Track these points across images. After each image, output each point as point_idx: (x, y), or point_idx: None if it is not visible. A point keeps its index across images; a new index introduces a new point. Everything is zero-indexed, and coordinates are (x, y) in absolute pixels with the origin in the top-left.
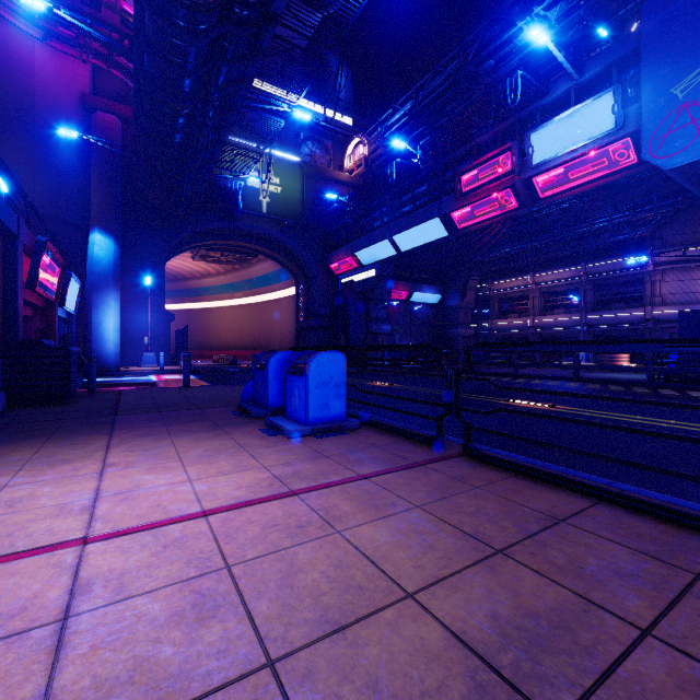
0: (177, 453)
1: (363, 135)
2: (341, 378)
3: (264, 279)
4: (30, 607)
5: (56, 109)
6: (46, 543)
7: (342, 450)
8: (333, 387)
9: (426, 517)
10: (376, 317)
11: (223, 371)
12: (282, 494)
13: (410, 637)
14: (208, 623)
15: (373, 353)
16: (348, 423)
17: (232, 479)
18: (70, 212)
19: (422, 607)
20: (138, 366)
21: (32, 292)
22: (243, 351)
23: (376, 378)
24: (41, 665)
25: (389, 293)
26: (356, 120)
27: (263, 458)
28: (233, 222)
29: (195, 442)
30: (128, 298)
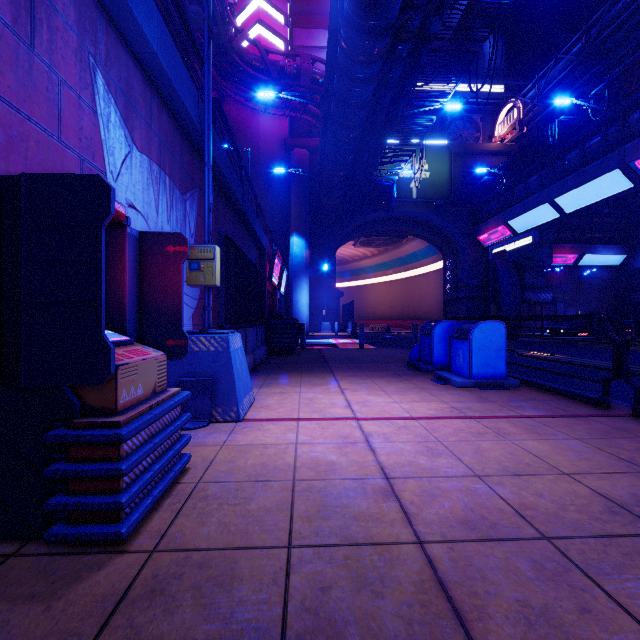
0: (380, 387)
1: (517, 98)
2: (501, 343)
3: (412, 256)
4: (350, 436)
5: (270, 155)
6: (339, 416)
7: (504, 399)
8: (493, 350)
9: (583, 445)
10: (533, 285)
11: (381, 337)
12: (462, 417)
13: (565, 487)
14: (438, 458)
15: (529, 323)
16: (507, 381)
17: (423, 405)
18: (278, 224)
19: (575, 480)
20: (318, 332)
21: (268, 283)
22: (393, 321)
23: (534, 349)
24: (369, 453)
25: (550, 259)
26: (508, 85)
27: (440, 397)
28: (388, 212)
29: (387, 383)
30: (312, 281)
